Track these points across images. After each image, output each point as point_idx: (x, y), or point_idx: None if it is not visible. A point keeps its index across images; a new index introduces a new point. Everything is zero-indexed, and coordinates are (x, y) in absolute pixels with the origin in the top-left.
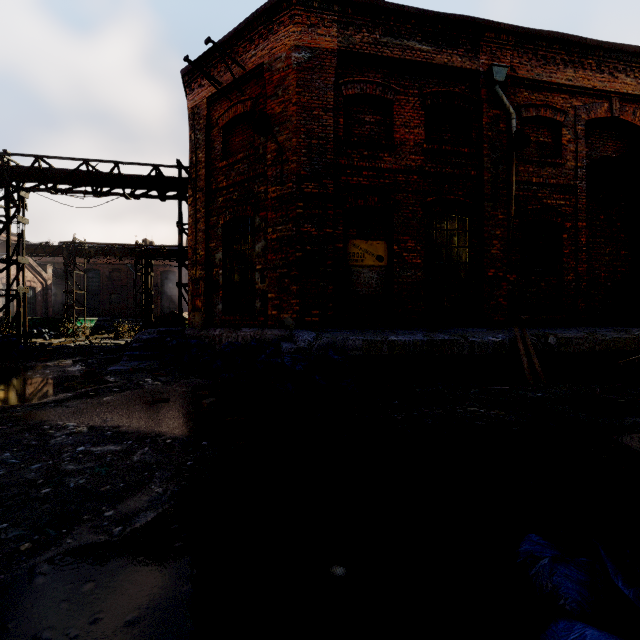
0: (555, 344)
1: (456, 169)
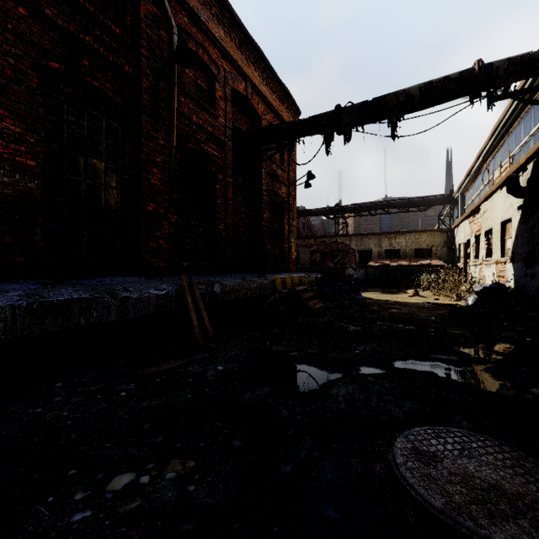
0: (220, 293)
1: (103, 47)
